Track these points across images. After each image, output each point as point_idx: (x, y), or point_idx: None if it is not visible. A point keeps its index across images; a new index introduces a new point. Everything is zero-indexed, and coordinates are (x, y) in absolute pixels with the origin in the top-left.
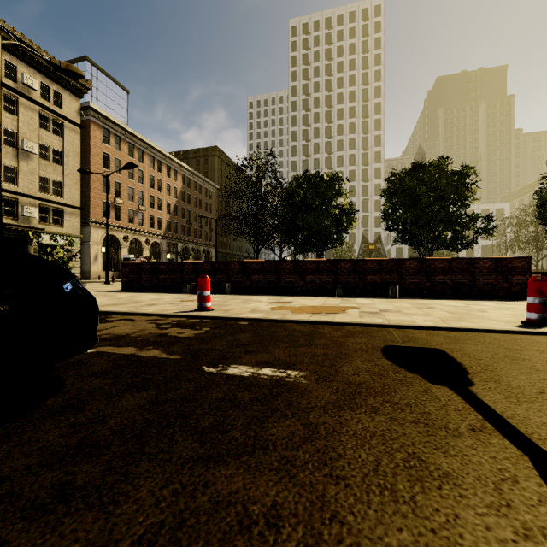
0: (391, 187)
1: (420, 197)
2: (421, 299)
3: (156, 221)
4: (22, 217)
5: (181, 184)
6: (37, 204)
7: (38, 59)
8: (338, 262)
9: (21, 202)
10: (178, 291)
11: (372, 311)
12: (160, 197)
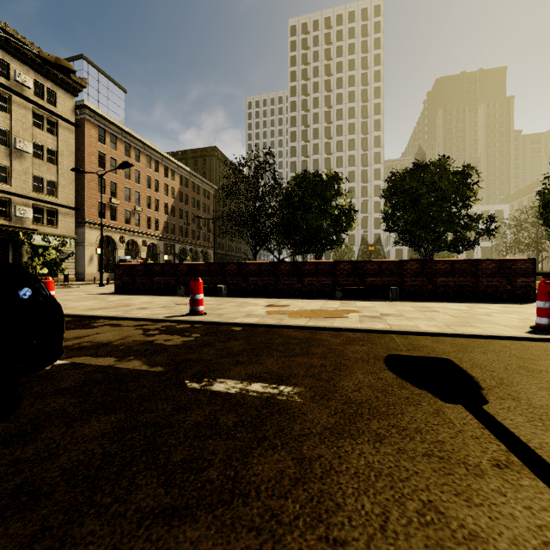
0: (391, 187)
1: (421, 198)
2: (423, 302)
3: (153, 222)
4: (15, 217)
5: (179, 184)
6: (30, 204)
7: (31, 56)
8: (338, 264)
9: (14, 202)
10: (172, 294)
11: (372, 315)
12: (157, 198)
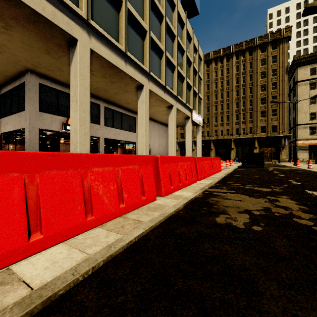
0: None
1: None
2: None
3: None
4: None
5: None
6: None
7: None
8: None
9: None
10: None
11: None
12: None
